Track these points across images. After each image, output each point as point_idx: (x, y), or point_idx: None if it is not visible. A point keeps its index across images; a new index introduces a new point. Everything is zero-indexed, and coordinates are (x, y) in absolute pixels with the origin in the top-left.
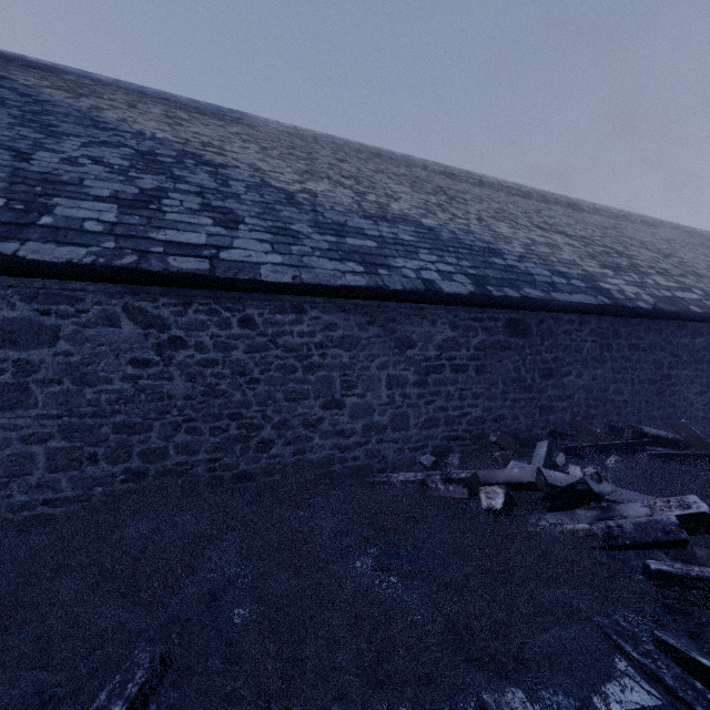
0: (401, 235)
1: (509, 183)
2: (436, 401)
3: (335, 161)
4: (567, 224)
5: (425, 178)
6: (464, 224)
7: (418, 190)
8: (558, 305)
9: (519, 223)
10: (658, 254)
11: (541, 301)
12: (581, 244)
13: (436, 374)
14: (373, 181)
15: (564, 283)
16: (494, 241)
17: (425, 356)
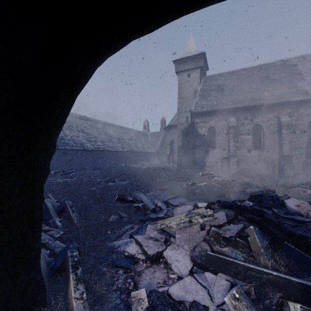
0: None
1: (77, 114)
2: None
3: None
4: (87, 129)
5: None
6: None
7: None
8: (72, 149)
9: (73, 130)
10: (107, 136)
11: (68, 149)
12: (86, 135)
13: None
14: None
15: (75, 145)
16: (64, 136)
17: None
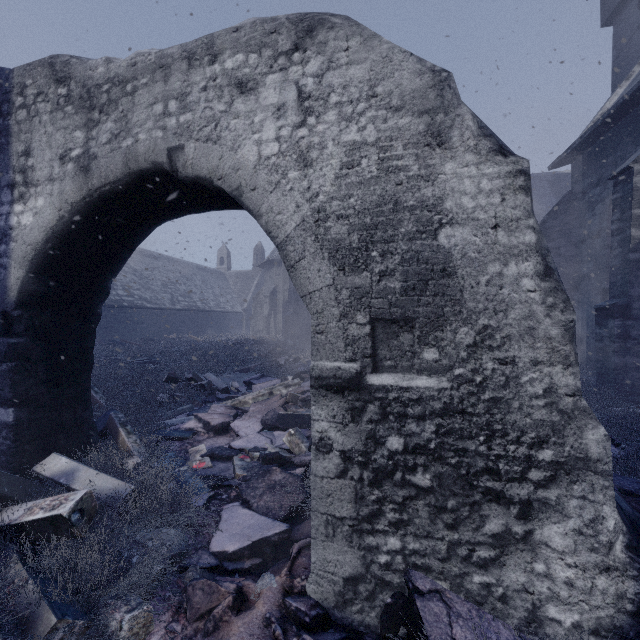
0: None
1: None
2: None
3: None
4: None
5: None
6: None
7: None
8: None
9: None
10: (138, 278)
11: None
12: None
13: None
14: None
15: None
16: None
17: None
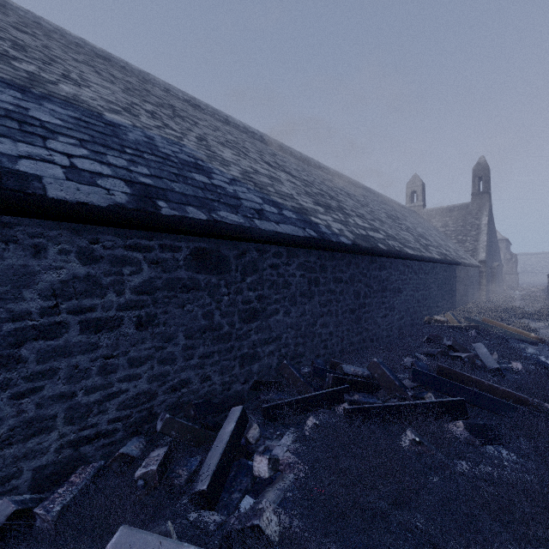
0: (34, 112)
1: (254, 129)
2: (45, 386)
3: (5, 25)
4: (295, 169)
5: (159, 94)
6: (175, 136)
7: (134, 94)
8: (261, 235)
9: (248, 155)
10: (358, 203)
11: (239, 228)
12: (302, 184)
13: (45, 340)
14: (56, 60)
15: (274, 212)
16: (207, 159)
17: (13, 311)
